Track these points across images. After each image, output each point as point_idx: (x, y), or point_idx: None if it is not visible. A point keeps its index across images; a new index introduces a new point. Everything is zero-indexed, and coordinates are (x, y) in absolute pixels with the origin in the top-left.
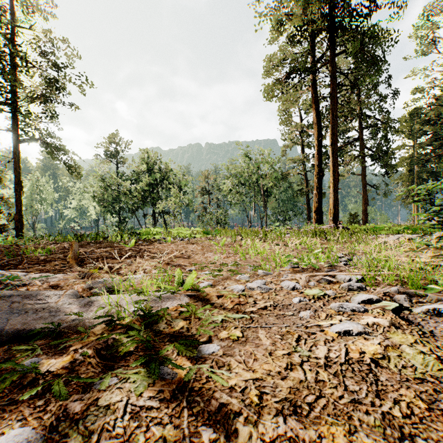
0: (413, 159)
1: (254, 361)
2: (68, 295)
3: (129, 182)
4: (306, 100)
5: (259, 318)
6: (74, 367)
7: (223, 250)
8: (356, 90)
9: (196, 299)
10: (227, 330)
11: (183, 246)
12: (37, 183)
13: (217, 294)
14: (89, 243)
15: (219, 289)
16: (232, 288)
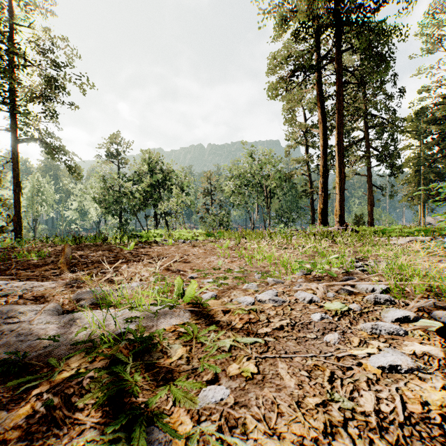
0: (420, 159)
1: (278, 417)
2: (47, 311)
3: (131, 183)
4: (311, 98)
5: (276, 342)
6: (30, 426)
7: (227, 254)
8: (363, 88)
9: (198, 315)
10: (237, 362)
11: (184, 248)
12: (37, 184)
13: (222, 309)
14: (87, 246)
15: (225, 302)
16: (239, 300)
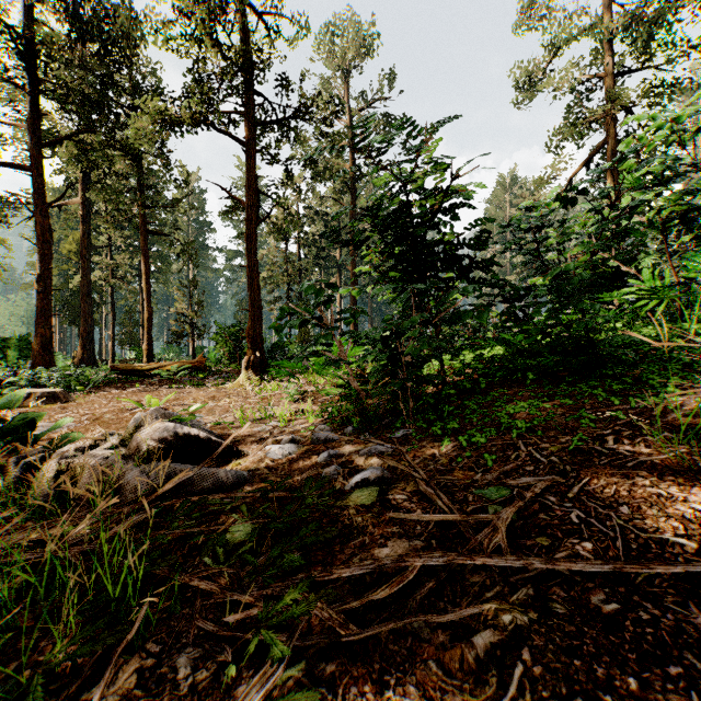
0: None
1: None
2: None
3: None
4: None
5: None
6: None
7: None
8: None
9: None
10: None
11: None
12: None
13: None
14: None
15: None
16: None
